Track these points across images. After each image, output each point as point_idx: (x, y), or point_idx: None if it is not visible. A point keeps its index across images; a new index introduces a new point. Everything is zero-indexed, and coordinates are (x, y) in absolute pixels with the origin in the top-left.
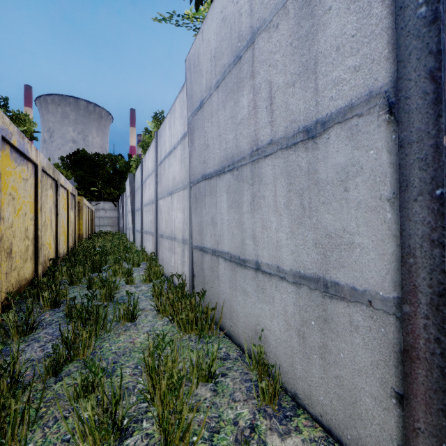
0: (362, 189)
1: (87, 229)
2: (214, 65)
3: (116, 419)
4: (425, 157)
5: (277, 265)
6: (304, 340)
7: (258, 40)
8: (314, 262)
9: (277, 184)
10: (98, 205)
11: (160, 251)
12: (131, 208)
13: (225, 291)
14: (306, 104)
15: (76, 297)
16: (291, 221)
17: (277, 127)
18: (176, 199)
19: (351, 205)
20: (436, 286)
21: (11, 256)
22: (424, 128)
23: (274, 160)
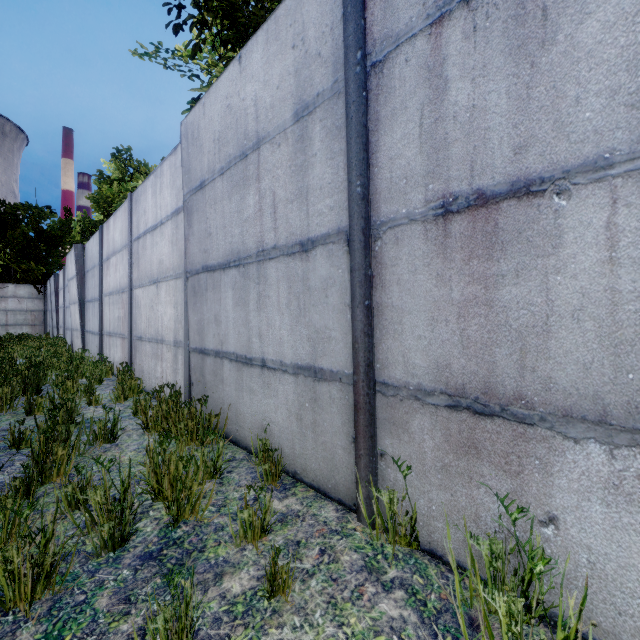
0: (335, 297)
1: None
2: (219, 149)
3: (125, 506)
4: (361, 280)
5: (280, 360)
6: (301, 421)
7: (264, 149)
8: (308, 354)
9: (280, 286)
10: (4, 290)
11: (137, 359)
12: (78, 297)
13: (231, 395)
14: (301, 223)
15: (11, 426)
16: (291, 320)
17: (280, 235)
18: (165, 290)
19: (330, 308)
20: (367, 360)
21: None
22: (361, 263)
23: (278, 264)
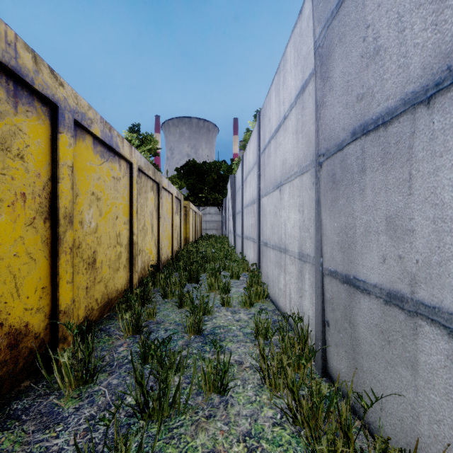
0: None
1: (194, 233)
2: None
3: None
4: None
5: None
6: None
7: None
8: None
9: None
10: (205, 210)
11: (263, 263)
12: (232, 210)
13: (451, 423)
14: None
15: (163, 319)
16: None
17: None
18: (288, 192)
19: None
20: None
21: (95, 266)
22: None
23: None
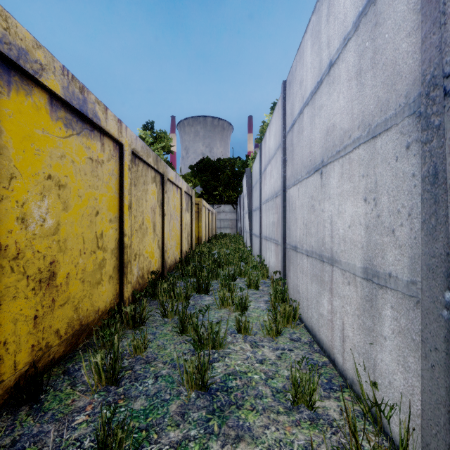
0: None
1: (207, 231)
2: None
3: None
4: None
5: None
6: None
7: None
8: None
9: None
10: (219, 208)
11: (291, 272)
12: (248, 207)
13: None
14: None
15: (156, 354)
16: None
17: None
18: (338, 174)
19: None
20: None
21: (53, 283)
22: None
23: None
